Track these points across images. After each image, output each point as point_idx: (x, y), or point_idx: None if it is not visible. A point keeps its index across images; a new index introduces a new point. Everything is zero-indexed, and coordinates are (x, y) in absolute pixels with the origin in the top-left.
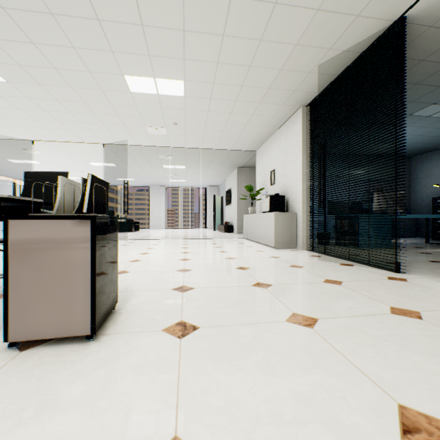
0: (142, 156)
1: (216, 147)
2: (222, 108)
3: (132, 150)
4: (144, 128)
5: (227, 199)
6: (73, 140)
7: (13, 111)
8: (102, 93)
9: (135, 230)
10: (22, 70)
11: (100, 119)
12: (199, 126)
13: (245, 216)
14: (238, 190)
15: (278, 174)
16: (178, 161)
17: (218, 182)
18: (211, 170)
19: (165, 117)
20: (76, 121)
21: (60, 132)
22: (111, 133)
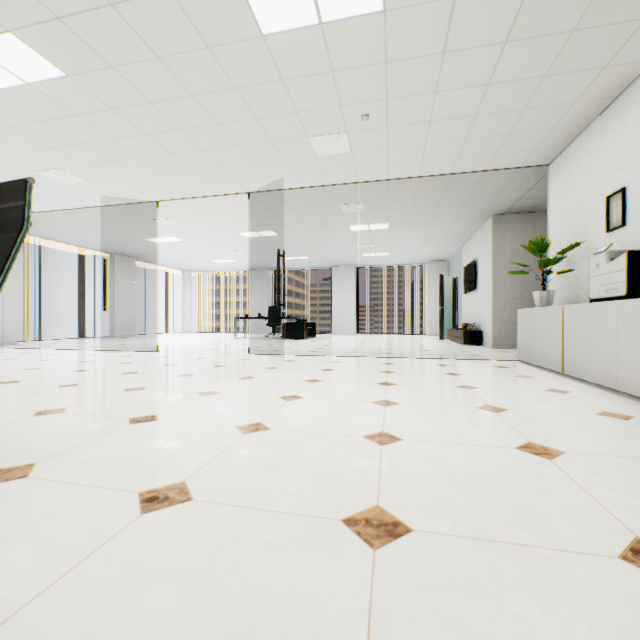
0: (313, 211)
1: (453, 168)
2: (482, 31)
3: (295, 201)
4: (306, 144)
5: (466, 282)
6: (205, 193)
7: (109, 147)
8: (212, 60)
9: (310, 336)
10: (69, 33)
11: (230, 137)
12: (416, 111)
13: (522, 311)
14: (493, 260)
15: (639, 198)
16: (374, 215)
17: (448, 252)
18: (436, 227)
19: (342, 100)
20: (196, 149)
21: (184, 178)
22: (254, 167)
